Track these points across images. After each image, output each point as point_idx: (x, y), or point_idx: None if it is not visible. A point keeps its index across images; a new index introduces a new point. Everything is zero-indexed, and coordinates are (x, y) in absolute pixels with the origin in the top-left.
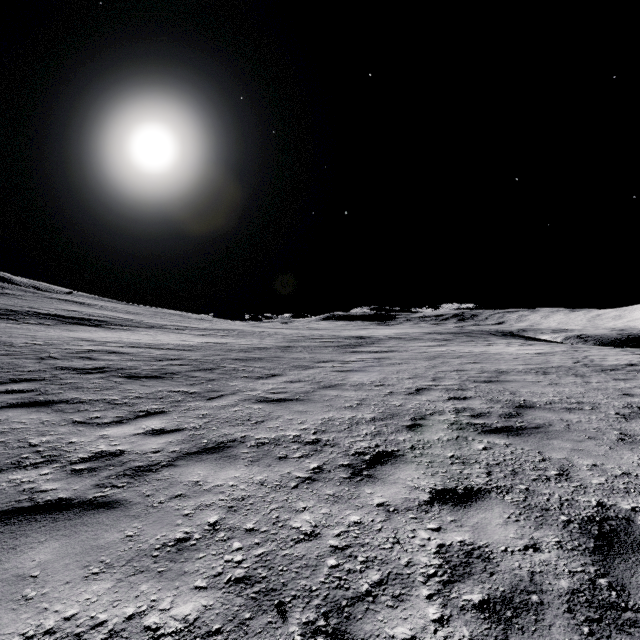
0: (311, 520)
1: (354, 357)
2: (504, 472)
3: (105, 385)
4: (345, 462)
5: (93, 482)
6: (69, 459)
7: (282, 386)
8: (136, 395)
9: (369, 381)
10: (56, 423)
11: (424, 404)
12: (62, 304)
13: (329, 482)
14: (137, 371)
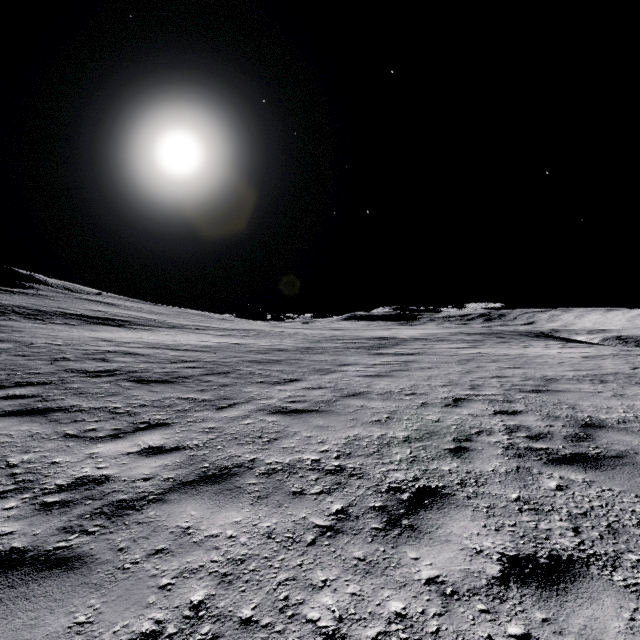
0: (334, 606)
1: (379, 360)
2: (598, 529)
3: (111, 390)
4: (377, 503)
5: (60, 524)
6: (44, 487)
7: (300, 393)
8: (141, 402)
9: (398, 389)
10: (46, 436)
11: (466, 419)
12: (90, 304)
13: (357, 536)
14: (148, 374)
